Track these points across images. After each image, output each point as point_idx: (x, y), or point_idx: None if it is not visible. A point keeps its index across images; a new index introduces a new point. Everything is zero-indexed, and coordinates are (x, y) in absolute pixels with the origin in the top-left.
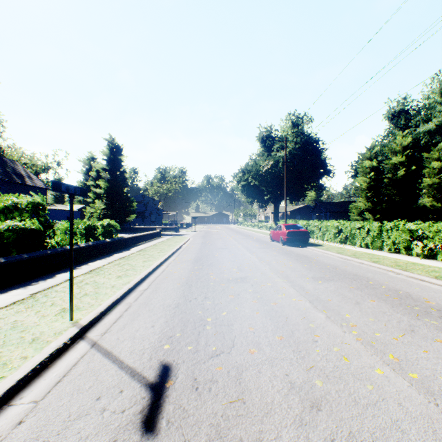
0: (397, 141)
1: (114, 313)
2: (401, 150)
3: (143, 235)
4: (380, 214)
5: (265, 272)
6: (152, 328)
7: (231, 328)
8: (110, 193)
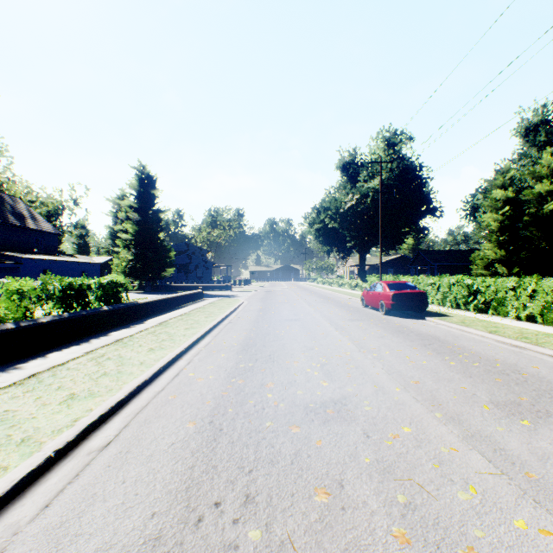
0: (543, 162)
1: None
2: (549, 174)
3: (174, 297)
4: (519, 267)
5: (381, 382)
6: None
7: None
8: (139, 240)
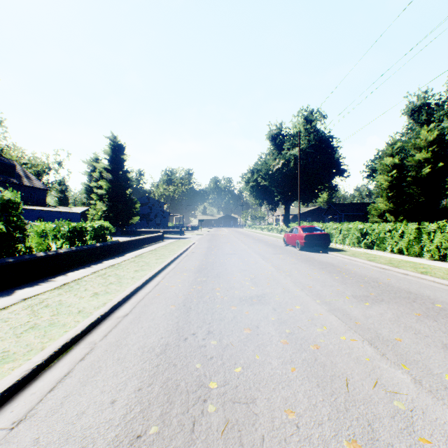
0: (421, 136)
1: (61, 365)
2: (426, 145)
3: (143, 238)
4: (403, 216)
5: (288, 287)
6: (109, 408)
7: (252, 411)
8: (112, 194)
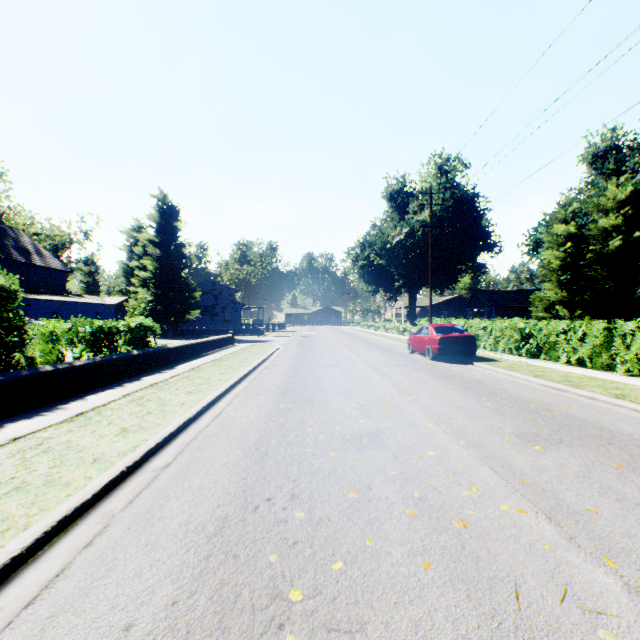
0: (608, 194)
1: (54, 555)
2: (615, 207)
3: (204, 342)
4: (582, 309)
5: (415, 419)
6: (120, 639)
7: None
8: (160, 278)
